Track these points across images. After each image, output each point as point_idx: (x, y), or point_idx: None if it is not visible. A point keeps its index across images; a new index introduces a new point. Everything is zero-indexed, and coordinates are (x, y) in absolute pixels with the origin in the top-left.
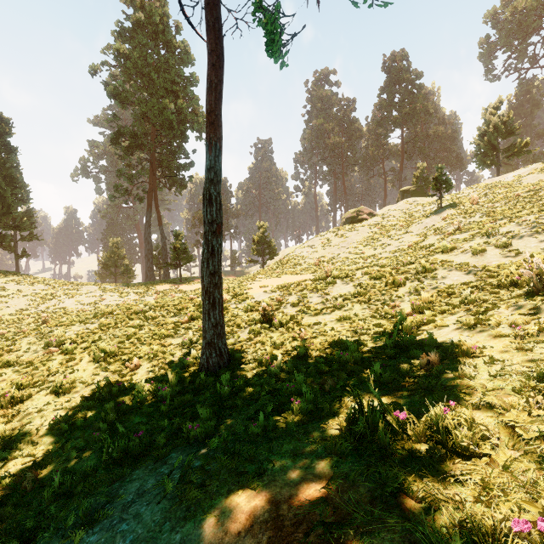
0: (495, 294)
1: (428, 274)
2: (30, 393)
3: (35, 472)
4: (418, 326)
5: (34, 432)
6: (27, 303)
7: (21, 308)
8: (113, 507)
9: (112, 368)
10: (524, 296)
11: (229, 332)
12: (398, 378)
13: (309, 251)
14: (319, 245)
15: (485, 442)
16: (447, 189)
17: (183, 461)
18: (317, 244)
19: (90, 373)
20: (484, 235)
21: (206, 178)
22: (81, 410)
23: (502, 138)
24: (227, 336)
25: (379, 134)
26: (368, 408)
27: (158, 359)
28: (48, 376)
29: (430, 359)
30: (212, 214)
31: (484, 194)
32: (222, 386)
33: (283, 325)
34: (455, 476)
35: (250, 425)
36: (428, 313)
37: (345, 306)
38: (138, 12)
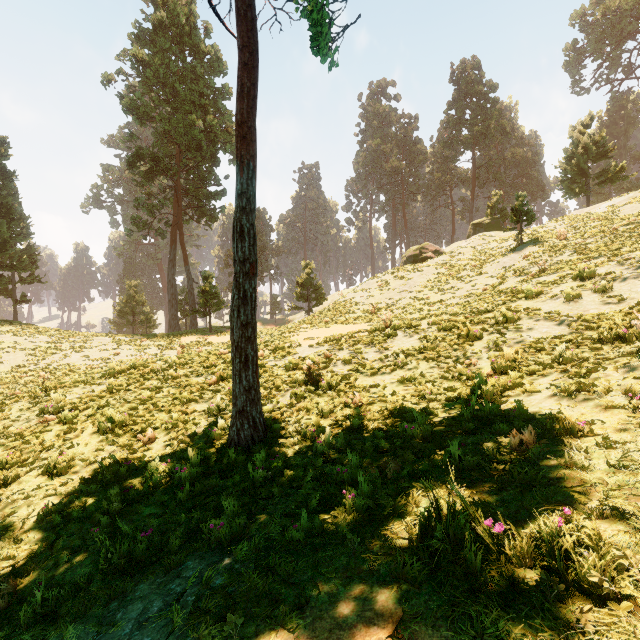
0: (597, 350)
1: (510, 324)
2: (16, 475)
3: (13, 582)
4: (501, 391)
5: (18, 525)
6: (25, 359)
7: (18, 364)
8: (105, 639)
9: (121, 442)
10: (637, 354)
11: (266, 396)
12: (483, 465)
13: (364, 295)
14: (375, 288)
15: (623, 575)
16: (529, 221)
17: (200, 575)
18: (373, 287)
19: (93, 448)
20: (578, 277)
21: (236, 206)
22: (79, 496)
23: (593, 162)
24: (263, 401)
25: (446, 157)
26: (448, 512)
27: (178, 430)
28: (40, 452)
29: (524, 439)
30: (243, 251)
31: (573, 227)
32: (255, 468)
33: (332, 387)
34: (584, 632)
35: (289, 527)
36: (514, 374)
37: (409, 364)
38: (160, 10)
